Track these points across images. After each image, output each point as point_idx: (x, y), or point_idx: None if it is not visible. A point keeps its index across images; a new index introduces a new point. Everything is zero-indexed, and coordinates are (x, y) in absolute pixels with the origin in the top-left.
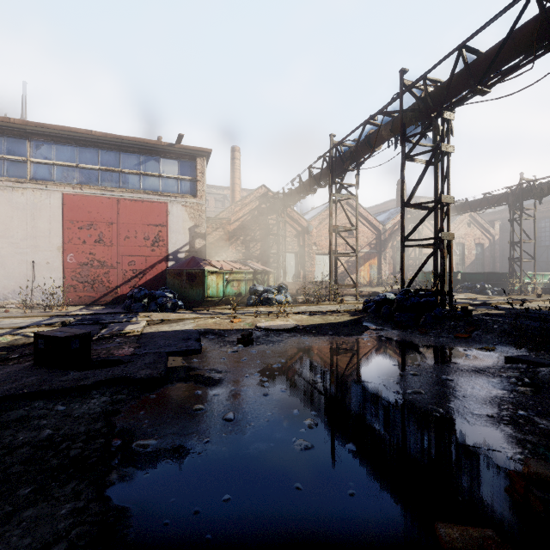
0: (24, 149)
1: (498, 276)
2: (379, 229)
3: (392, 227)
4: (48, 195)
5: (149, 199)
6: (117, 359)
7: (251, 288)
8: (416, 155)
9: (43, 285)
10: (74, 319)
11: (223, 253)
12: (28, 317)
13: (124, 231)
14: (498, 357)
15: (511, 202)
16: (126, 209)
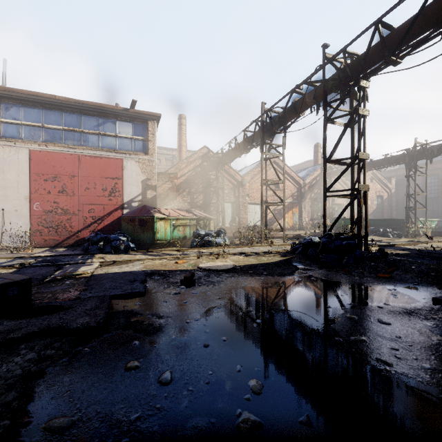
0: None
1: (396, 222)
2: (300, 183)
3: (310, 182)
4: (16, 151)
5: (107, 156)
6: (58, 305)
7: (194, 232)
8: (336, 117)
9: (12, 230)
10: (35, 260)
11: (171, 202)
12: None
13: (84, 183)
14: (423, 298)
15: (407, 161)
16: (86, 164)
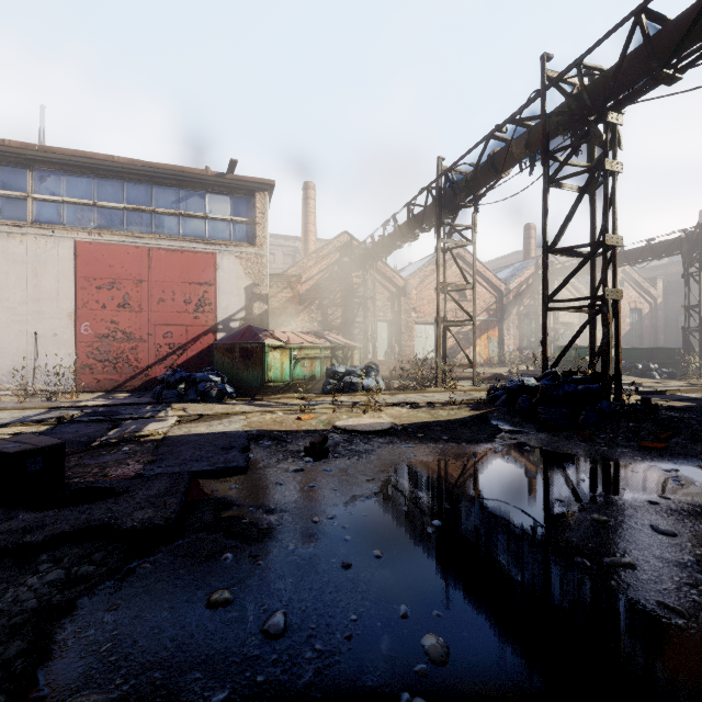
0: (24, 181)
1: (666, 352)
2: (500, 289)
3: (518, 287)
4: (56, 243)
5: (192, 249)
6: (106, 487)
7: (328, 369)
8: (565, 177)
9: (49, 365)
10: (81, 412)
11: (292, 321)
12: (18, 410)
13: (157, 292)
14: None
15: (686, 251)
16: (160, 262)
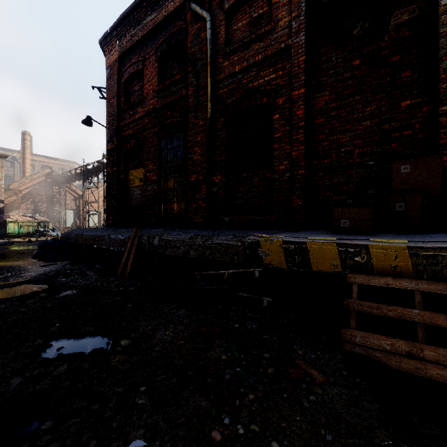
0: None
1: None
2: None
3: None
4: None
5: None
6: None
7: (36, 229)
8: None
9: None
10: None
11: (17, 210)
12: None
13: None
14: None
15: None
16: None
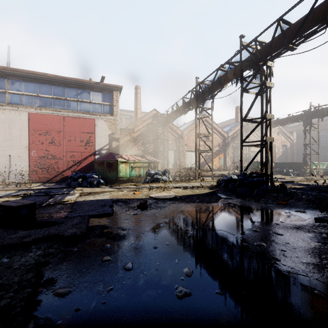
0: (4, 84)
1: (296, 164)
2: (224, 136)
3: (232, 135)
4: (19, 113)
5: (84, 117)
6: (54, 221)
7: (147, 172)
8: (250, 88)
9: (16, 170)
10: (33, 192)
11: (130, 150)
12: (4, 191)
13: (67, 136)
14: (308, 218)
15: (304, 120)
16: (69, 122)
